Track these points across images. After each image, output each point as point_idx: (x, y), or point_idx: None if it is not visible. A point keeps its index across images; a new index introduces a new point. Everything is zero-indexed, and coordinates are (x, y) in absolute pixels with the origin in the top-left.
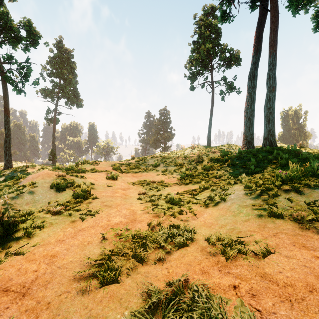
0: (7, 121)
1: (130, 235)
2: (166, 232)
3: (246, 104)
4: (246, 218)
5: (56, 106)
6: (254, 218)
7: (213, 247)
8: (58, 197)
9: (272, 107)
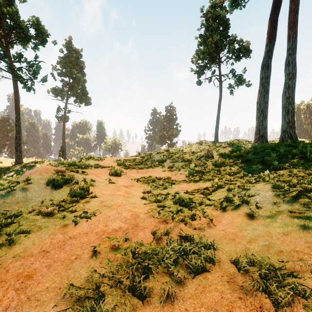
0: (17, 118)
1: (129, 248)
2: (176, 247)
3: (259, 96)
4: (285, 230)
5: (65, 104)
6: (297, 230)
7: (245, 276)
8: (53, 195)
9: (291, 97)
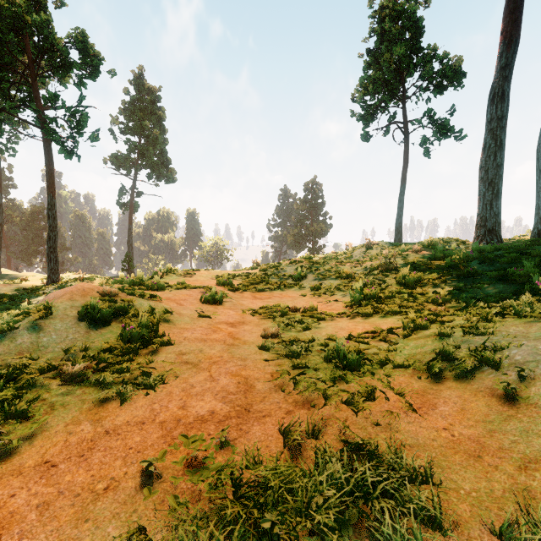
0: (51, 204)
1: (227, 468)
2: (340, 476)
3: (484, 154)
4: None
5: (133, 182)
6: None
7: None
8: (90, 338)
9: None
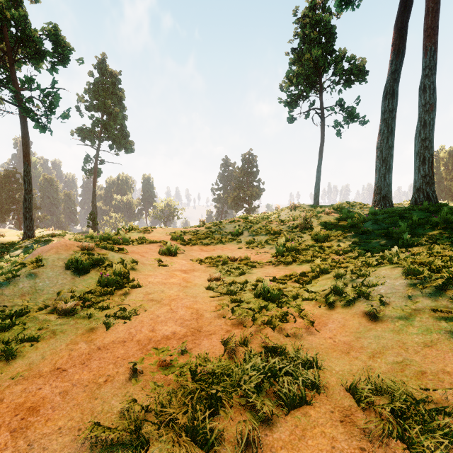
0: (27, 171)
1: (187, 365)
2: (260, 365)
3: (379, 138)
4: (427, 339)
5: (97, 151)
6: (447, 339)
7: (368, 413)
8: (75, 283)
9: (429, 138)
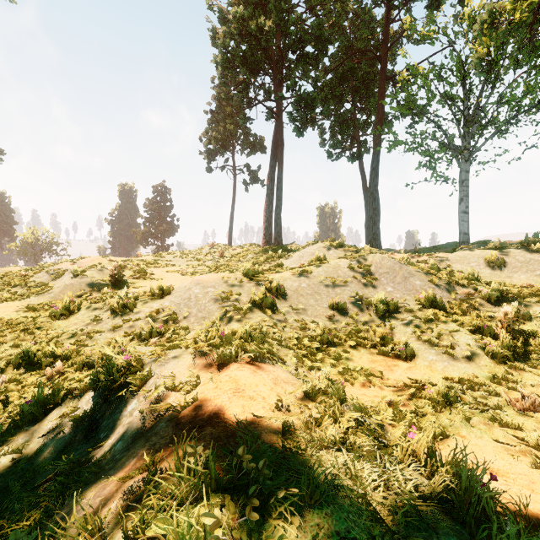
0: None
1: None
2: None
3: (265, 205)
4: None
5: None
6: None
7: None
8: (124, 273)
9: (280, 214)
